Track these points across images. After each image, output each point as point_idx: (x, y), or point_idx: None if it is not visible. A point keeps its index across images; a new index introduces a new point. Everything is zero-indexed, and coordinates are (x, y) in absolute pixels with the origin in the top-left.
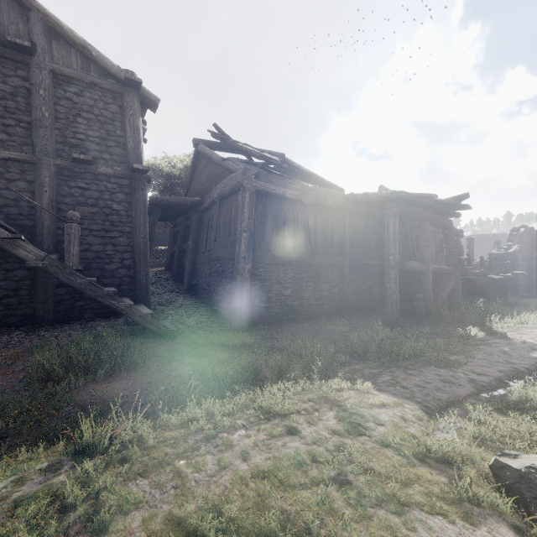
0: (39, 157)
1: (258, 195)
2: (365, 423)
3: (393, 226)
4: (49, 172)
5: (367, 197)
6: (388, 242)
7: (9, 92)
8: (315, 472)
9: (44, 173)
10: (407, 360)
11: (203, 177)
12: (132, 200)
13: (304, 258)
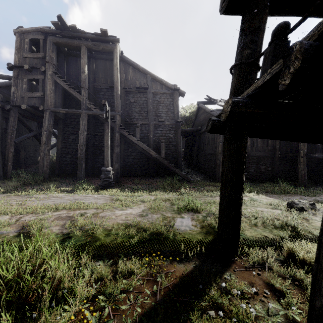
0: (149, 122)
1: None
2: (256, 200)
3: None
4: (152, 126)
5: None
6: (299, 144)
7: (142, 103)
8: None
9: (151, 127)
10: (291, 194)
11: (201, 118)
12: (176, 132)
13: (250, 153)
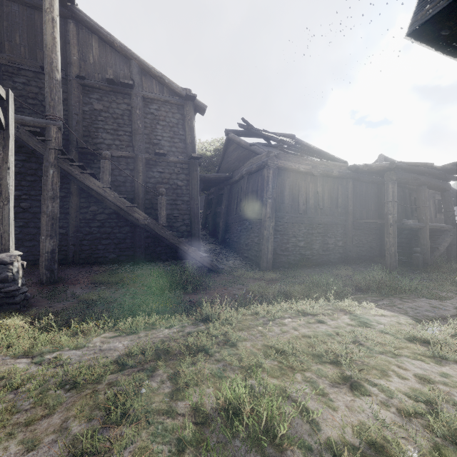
0: (136, 154)
1: (278, 171)
2: (370, 322)
3: (392, 190)
4: (142, 163)
5: (367, 167)
6: (387, 204)
7: (120, 114)
8: (340, 339)
9: (139, 164)
10: (403, 294)
11: (232, 158)
12: (190, 178)
13: (314, 218)
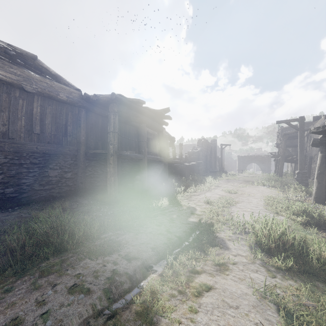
0: None
1: None
2: None
3: (113, 121)
4: None
5: (96, 97)
6: (109, 134)
7: None
8: None
9: None
10: (68, 252)
11: None
12: None
13: (24, 144)
